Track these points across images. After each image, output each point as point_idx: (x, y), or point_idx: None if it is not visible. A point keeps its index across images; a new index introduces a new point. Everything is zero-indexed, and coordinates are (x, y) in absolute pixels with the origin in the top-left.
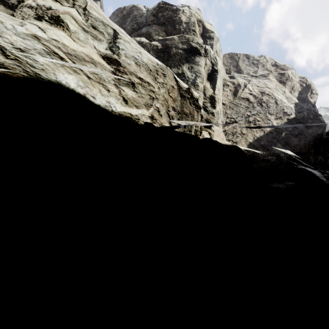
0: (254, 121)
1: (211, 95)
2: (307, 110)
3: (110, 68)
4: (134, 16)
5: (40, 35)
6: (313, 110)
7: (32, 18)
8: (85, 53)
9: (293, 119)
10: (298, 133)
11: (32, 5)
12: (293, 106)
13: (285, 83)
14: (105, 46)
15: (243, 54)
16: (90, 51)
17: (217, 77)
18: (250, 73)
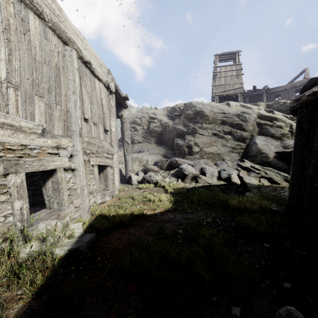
0: None
1: None
2: None
3: (290, 133)
4: (286, 106)
5: (282, 133)
6: None
7: (275, 128)
8: (287, 132)
9: None
10: None
11: (275, 125)
12: None
13: None
14: (288, 128)
15: None
16: (286, 131)
17: None
18: None
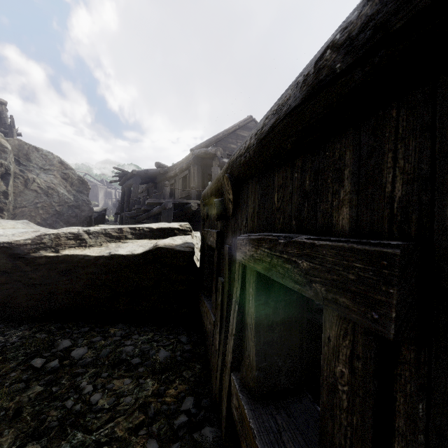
0: (42, 206)
1: (5, 190)
2: (82, 200)
3: None
4: None
5: None
6: (87, 200)
7: None
8: None
9: (72, 206)
10: (76, 215)
11: None
12: (73, 197)
13: (67, 180)
14: None
15: (33, 146)
16: None
17: (10, 178)
18: (39, 164)
